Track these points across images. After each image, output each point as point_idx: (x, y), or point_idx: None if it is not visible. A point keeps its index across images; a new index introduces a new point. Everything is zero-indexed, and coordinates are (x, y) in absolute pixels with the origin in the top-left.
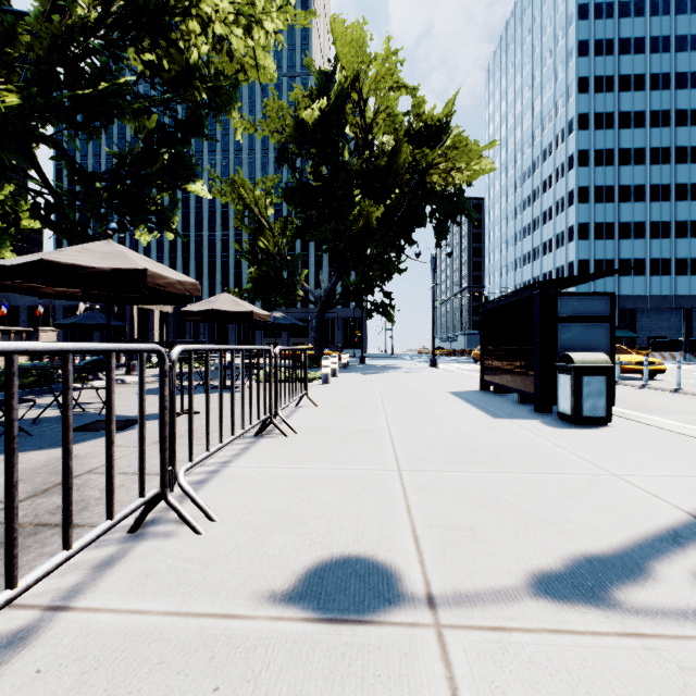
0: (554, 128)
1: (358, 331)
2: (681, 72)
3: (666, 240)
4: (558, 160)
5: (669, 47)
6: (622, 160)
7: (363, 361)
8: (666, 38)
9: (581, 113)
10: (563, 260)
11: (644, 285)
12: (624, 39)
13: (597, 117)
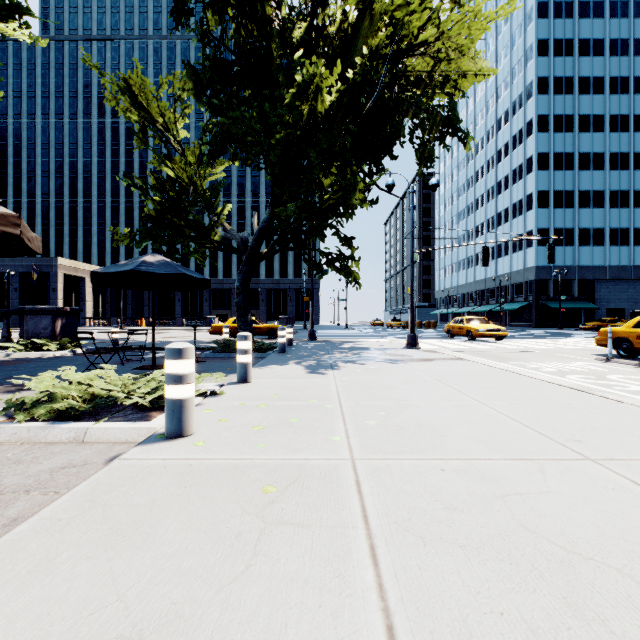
0: (510, 95)
1: (307, 297)
2: (639, 38)
3: (624, 210)
4: (515, 127)
5: (627, 12)
6: (581, 126)
7: (314, 337)
8: (624, 3)
9: (540, 77)
10: (521, 229)
11: (603, 255)
12: (584, 2)
13: (557, 82)
